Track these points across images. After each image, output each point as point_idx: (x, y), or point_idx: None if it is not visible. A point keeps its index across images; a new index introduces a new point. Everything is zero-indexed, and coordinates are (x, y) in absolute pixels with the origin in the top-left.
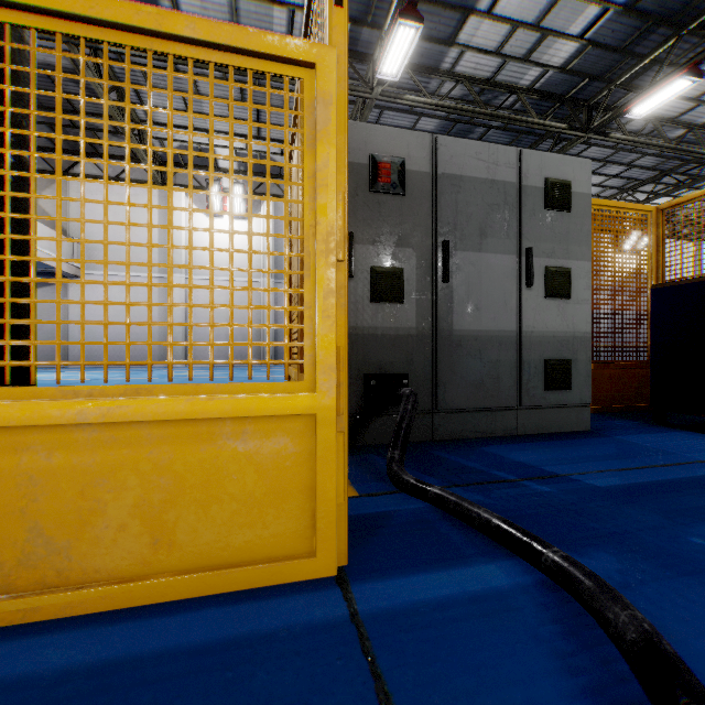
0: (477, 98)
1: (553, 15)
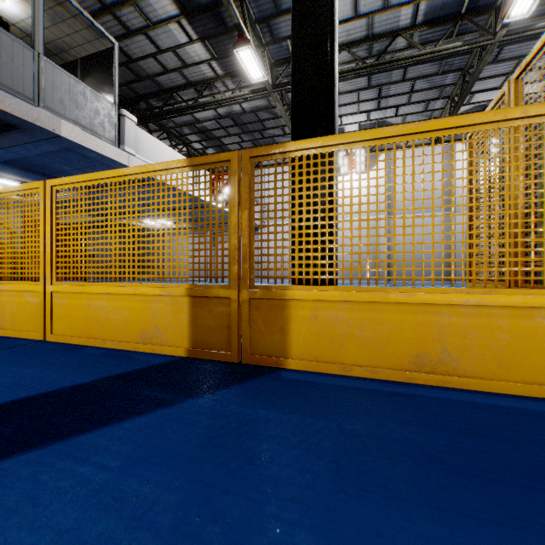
0: None
1: None
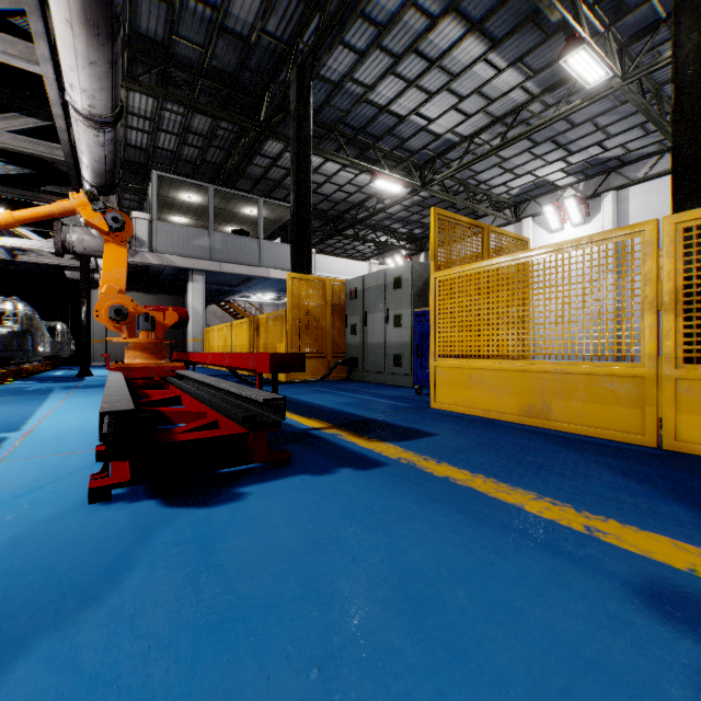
0: None
1: None
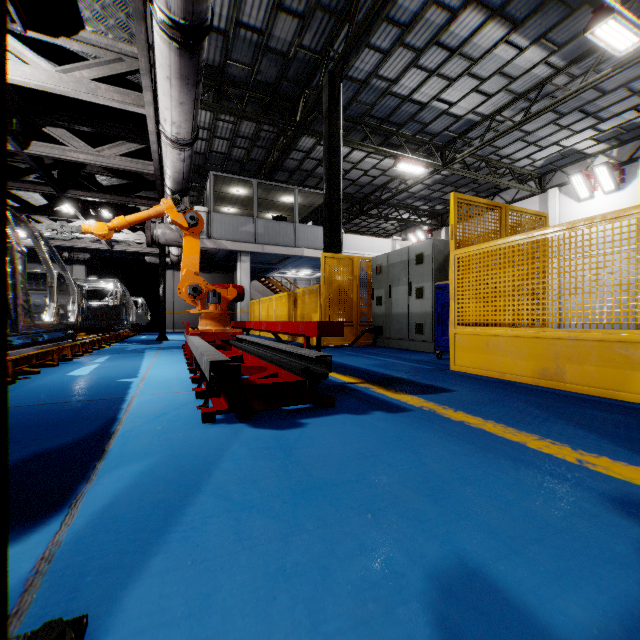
0: None
1: None
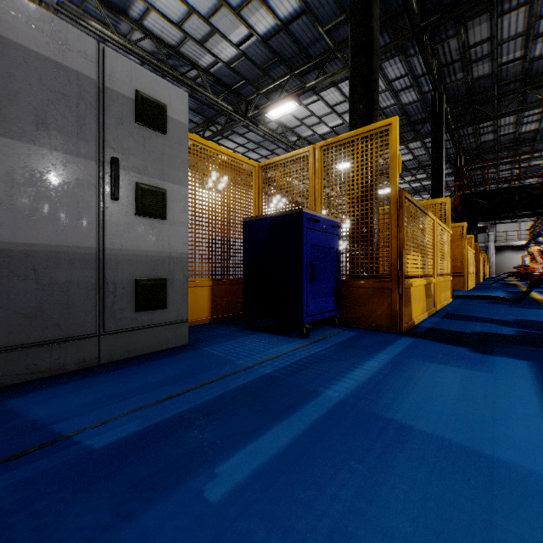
0: (164, 58)
1: (218, 18)
